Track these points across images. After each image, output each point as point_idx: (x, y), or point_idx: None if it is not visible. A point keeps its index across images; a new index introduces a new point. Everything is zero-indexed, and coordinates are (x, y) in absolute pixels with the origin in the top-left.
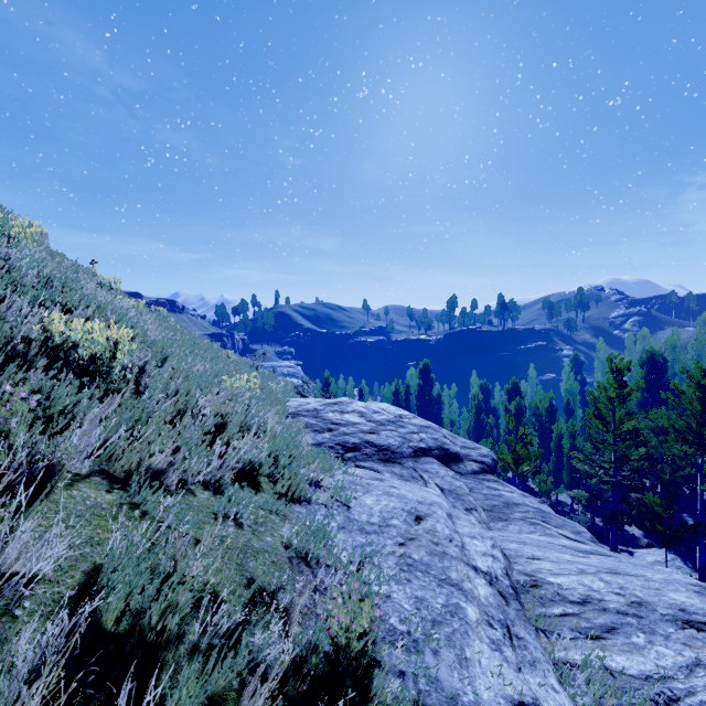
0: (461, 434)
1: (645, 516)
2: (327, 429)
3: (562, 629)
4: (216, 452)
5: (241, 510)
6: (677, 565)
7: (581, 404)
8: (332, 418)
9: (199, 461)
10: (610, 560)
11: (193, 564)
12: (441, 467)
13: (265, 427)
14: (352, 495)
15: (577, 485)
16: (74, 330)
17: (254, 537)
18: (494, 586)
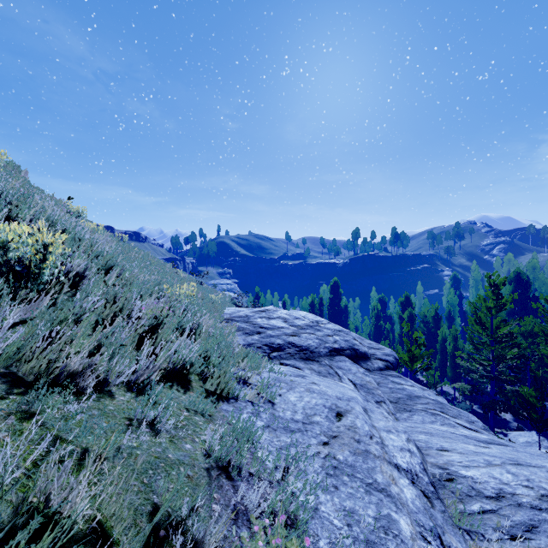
0: (363, 337)
1: (521, 406)
2: (256, 332)
3: (484, 529)
4: (144, 353)
5: (159, 414)
6: (545, 445)
7: (459, 313)
8: (260, 323)
9: (122, 362)
10: (509, 450)
11: (76, 496)
12: (353, 364)
13: (201, 330)
14: (277, 392)
15: (459, 379)
16: (2, 231)
17: (170, 446)
18: (417, 485)
